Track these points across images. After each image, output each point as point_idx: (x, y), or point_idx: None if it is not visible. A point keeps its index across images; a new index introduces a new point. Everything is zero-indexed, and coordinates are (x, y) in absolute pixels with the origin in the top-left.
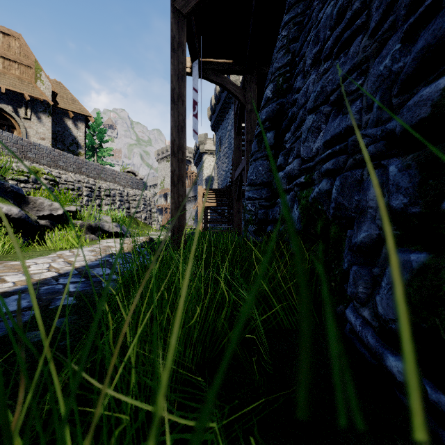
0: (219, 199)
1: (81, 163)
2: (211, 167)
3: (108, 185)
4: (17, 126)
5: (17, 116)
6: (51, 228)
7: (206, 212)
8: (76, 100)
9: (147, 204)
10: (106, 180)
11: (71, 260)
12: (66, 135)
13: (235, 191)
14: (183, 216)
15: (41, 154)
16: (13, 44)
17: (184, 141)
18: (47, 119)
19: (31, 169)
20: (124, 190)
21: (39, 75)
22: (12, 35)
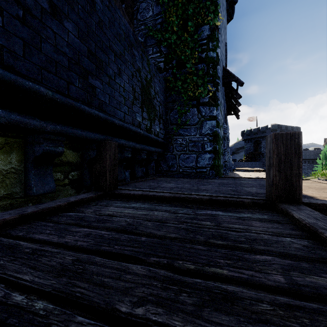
0: None
1: None
2: None
3: None
4: None
5: None
6: None
7: None
8: None
9: None
10: None
11: None
12: None
13: None
14: None
15: None
16: None
17: None
18: None
19: None
20: None
21: None
22: None
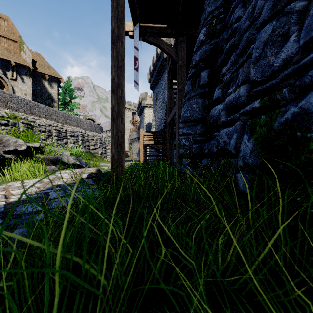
0: (156, 138)
1: (51, 111)
2: (150, 116)
3: (72, 128)
4: (5, 85)
5: (6, 77)
6: (17, 161)
7: (146, 148)
8: (51, 67)
9: (103, 142)
10: (71, 125)
11: (12, 193)
12: (43, 92)
13: (168, 132)
14: (122, 150)
15: (19, 103)
16: (3, 23)
17: (123, 80)
18: (28, 80)
19: (11, 115)
20: (85, 132)
21: (23, 47)
22: (2, 17)
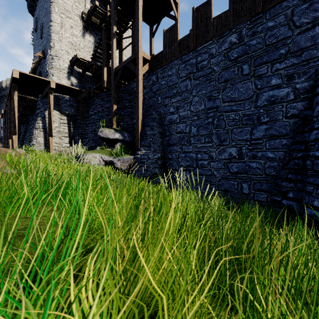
0: None
1: None
2: None
3: None
4: None
5: None
6: None
7: None
8: None
9: None
10: None
11: None
12: None
13: None
14: None
15: None
16: None
17: None
18: None
19: None
20: None
21: None
22: None
